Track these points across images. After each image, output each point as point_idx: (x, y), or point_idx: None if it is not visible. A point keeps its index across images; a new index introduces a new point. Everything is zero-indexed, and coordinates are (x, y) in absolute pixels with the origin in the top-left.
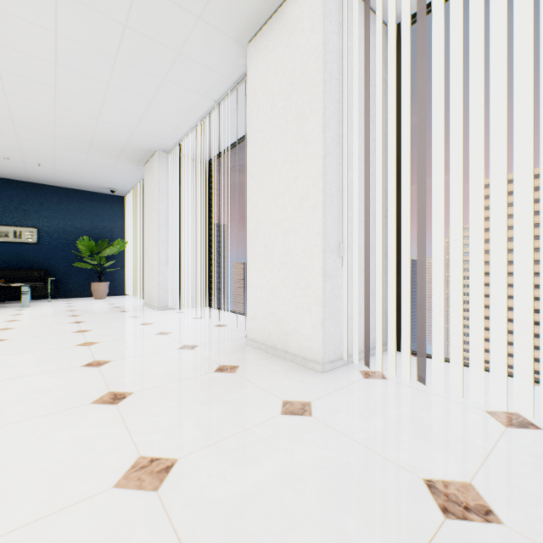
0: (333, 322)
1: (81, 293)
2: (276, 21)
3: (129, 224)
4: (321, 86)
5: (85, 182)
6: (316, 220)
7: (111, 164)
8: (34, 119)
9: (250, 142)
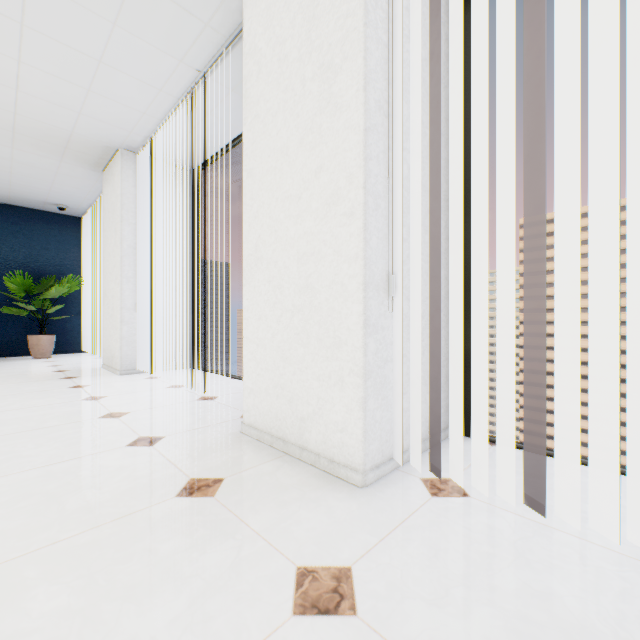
0: (380, 402)
1: (13, 350)
2: None
3: (88, 255)
4: (362, 14)
5: (17, 194)
6: (352, 235)
7: (52, 166)
8: None
9: (247, 121)
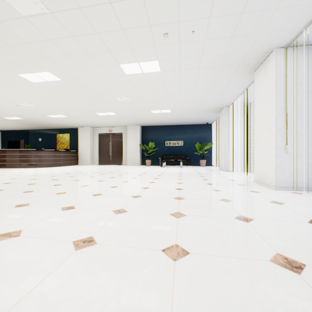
0: (281, 173)
1: (196, 164)
2: (262, 66)
3: (213, 135)
4: (274, 92)
5: (197, 122)
6: (273, 138)
7: (207, 114)
8: (186, 109)
9: (254, 108)
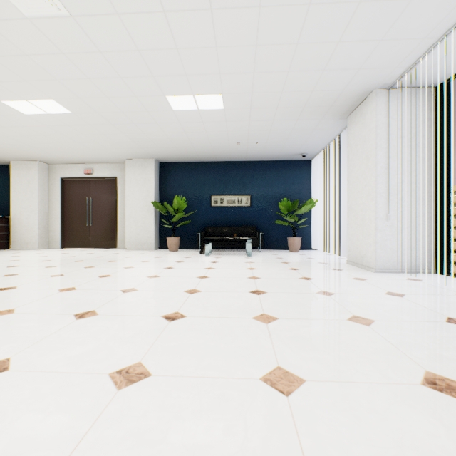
0: None
1: (277, 245)
2: None
3: (314, 184)
4: None
5: (283, 152)
6: None
7: (313, 125)
8: (266, 95)
9: None
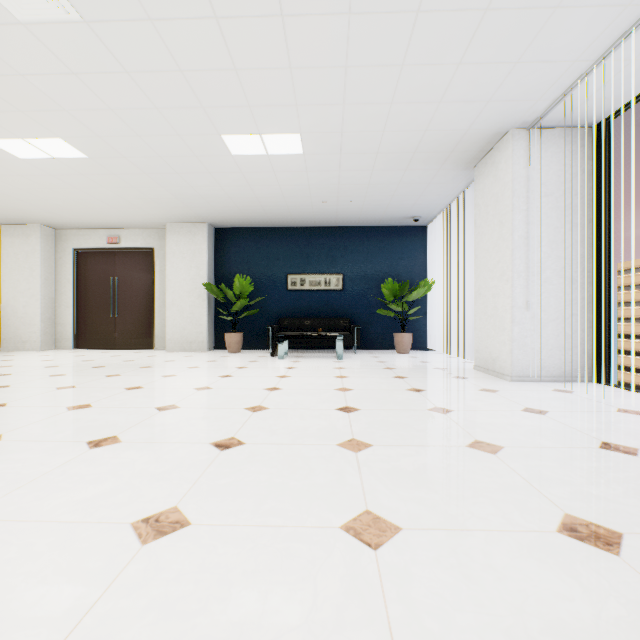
0: None
1: (380, 344)
2: None
3: (430, 260)
4: None
5: (387, 215)
6: None
7: (428, 178)
8: (362, 135)
9: None
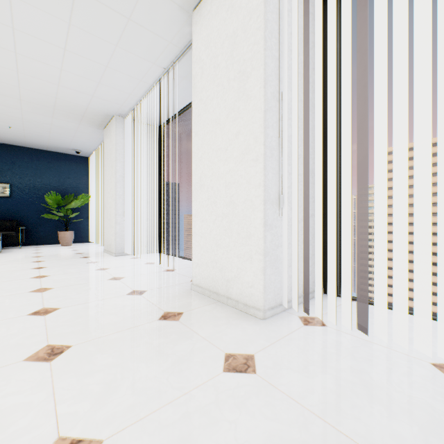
0: (274, 270)
1: (49, 240)
2: None
3: (92, 181)
4: (262, 43)
5: (52, 144)
6: (257, 172)
7: (74, 127)
8: None
9: (195, 102)
